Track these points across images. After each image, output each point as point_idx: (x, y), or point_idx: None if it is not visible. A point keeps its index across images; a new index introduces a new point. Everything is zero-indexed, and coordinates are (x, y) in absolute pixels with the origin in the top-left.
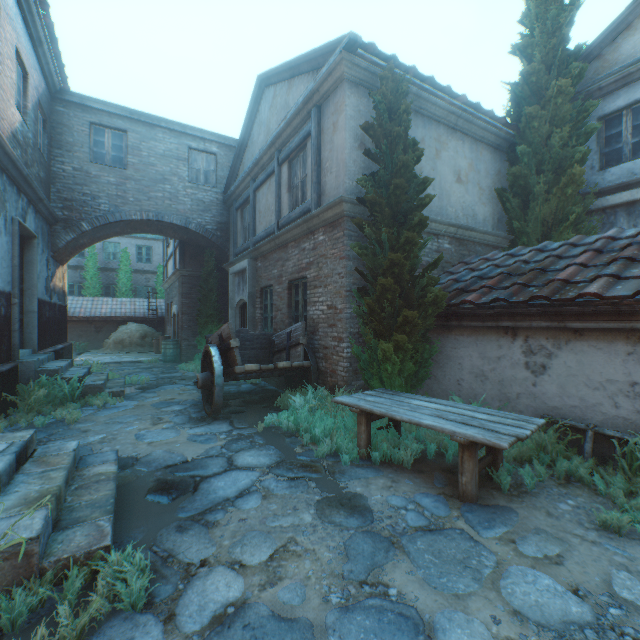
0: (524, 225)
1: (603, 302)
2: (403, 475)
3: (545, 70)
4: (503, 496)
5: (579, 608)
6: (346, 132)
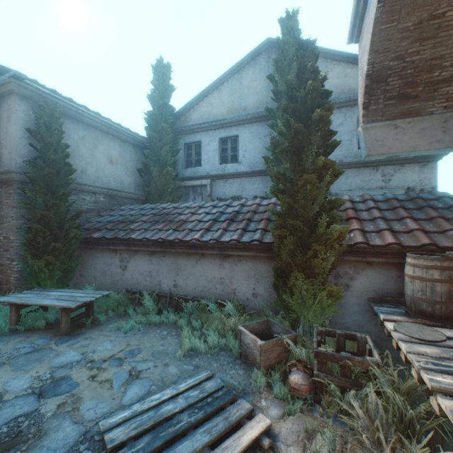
0: (151, 190)
1: (138, 240)
2: (37, 333)
3: (160, 114)
4: (87, 328)
5: (78, 357)
6: (17, 127)
